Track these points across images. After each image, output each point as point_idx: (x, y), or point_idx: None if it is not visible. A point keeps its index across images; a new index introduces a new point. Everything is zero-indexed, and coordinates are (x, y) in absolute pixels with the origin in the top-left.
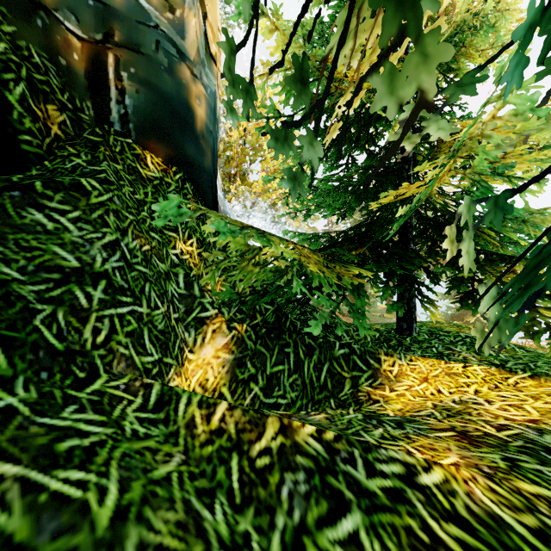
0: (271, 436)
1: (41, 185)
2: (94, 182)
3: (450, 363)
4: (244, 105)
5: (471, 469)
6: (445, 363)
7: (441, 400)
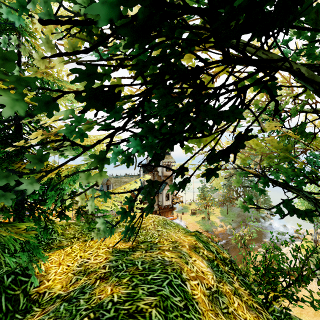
0: None
1: None
2: None
3: (65, 249)
4: None
5: (115, 287)
6: (63, 250)
7: (73, 269)
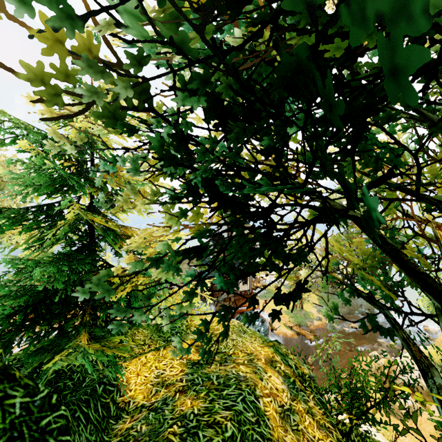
0: (175, 439)
1: (70, 437)
2: (62, 406)
3: (141, 359)
4: (102, 293)
5: (194, 400)
6: (139, 360)
7: (151, 380)
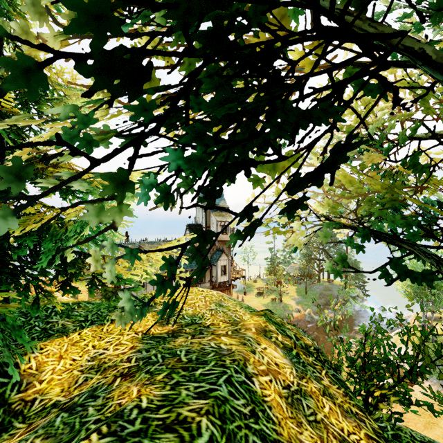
0: None
1: None
2: None
3: (70, 336)
4: None
5: (145, 387)
6: (67, 338)
7: (81, 365)
